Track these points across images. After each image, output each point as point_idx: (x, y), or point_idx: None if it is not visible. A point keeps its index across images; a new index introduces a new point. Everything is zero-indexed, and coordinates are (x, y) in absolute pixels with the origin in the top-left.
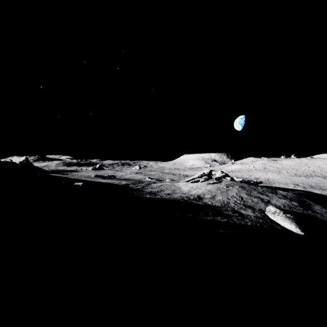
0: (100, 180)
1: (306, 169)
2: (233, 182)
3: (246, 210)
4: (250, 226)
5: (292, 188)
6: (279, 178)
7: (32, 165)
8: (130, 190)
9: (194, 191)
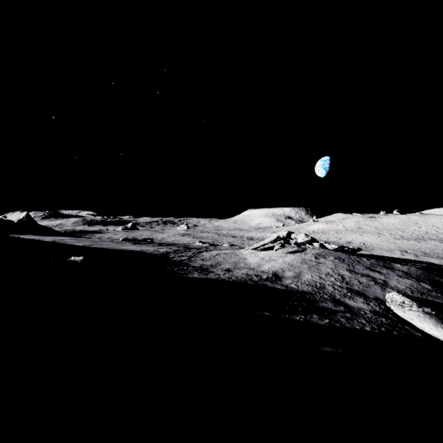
0: (129, 245)
1: (416, 230)
2: (324, 251)
3: (354, 300)
4: (372, 333)
5: (399, 256)
6: (380, 242)
7: (36, 225)
8: (169, 264)
9: (267, 266)
